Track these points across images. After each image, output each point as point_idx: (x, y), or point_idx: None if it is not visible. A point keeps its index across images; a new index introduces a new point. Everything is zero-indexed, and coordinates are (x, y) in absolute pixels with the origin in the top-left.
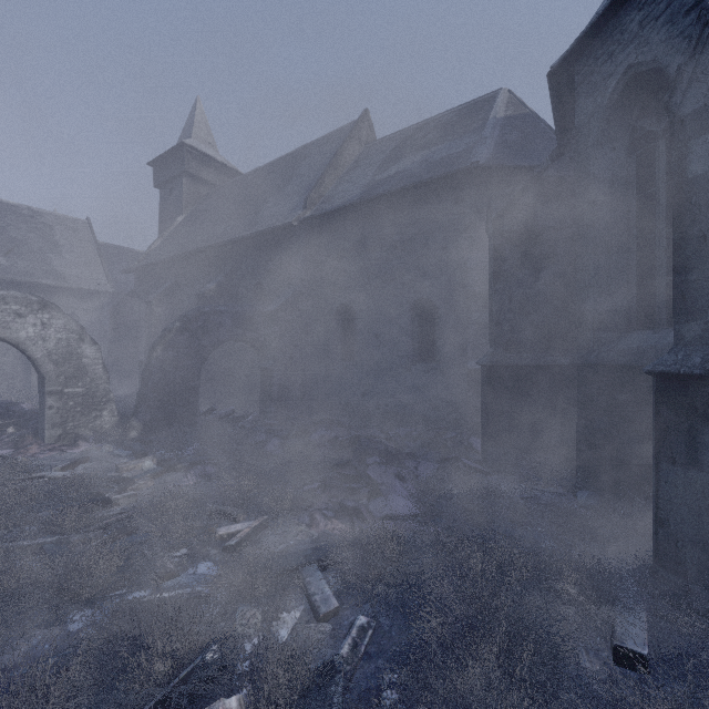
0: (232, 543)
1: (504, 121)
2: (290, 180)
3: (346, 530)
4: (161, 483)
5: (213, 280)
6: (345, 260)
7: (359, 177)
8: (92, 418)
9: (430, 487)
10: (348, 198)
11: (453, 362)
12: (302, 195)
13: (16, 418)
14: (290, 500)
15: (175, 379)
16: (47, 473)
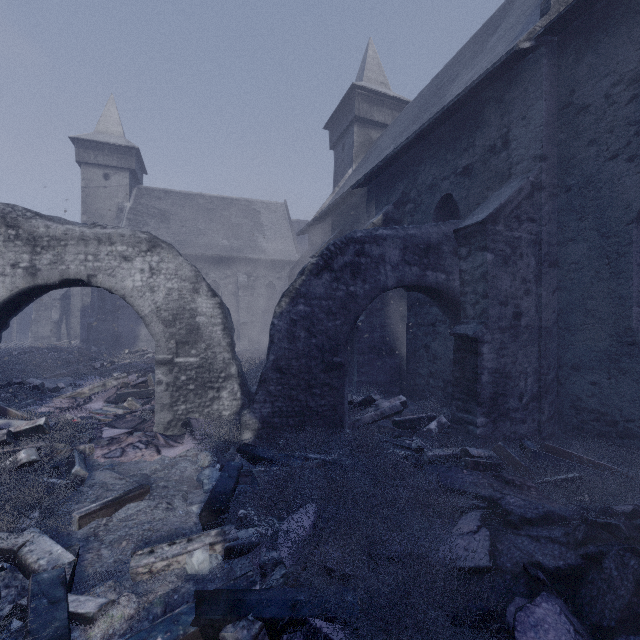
0: None
1: None
2: (496, 29)
3: None
4: None
5: (378, 213)
6: None
7: None
8: (208, 400)
9: None
10: None
11: None
12: (531, 12)
13: None
14: None
15: (308, 350)
16: (31, 538)
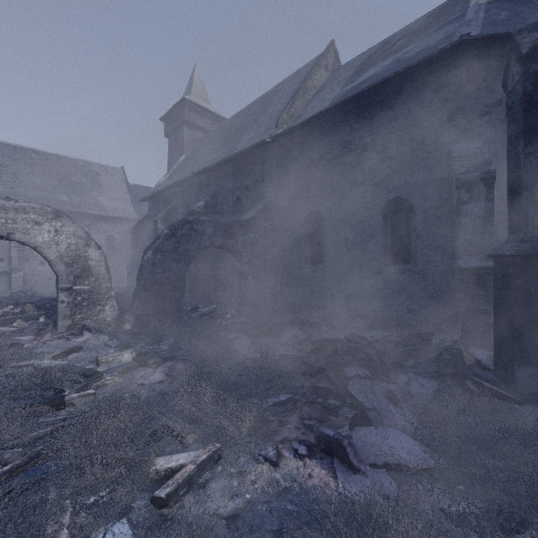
0: (162, 494)
1: (488, 5)
2: (265, 110)
3: (325, 481)
4: (129, 379)
5: (201, 200)
6: (314, 170)
7: (327, 94)
8: (96, 311)
9: (437, 418)
10: (317, 111)
11: (433, 263)
12: (275, 118)
13: (48, 310)
14: (252, 420)
15: (163, 279)
16: (35, 361)
